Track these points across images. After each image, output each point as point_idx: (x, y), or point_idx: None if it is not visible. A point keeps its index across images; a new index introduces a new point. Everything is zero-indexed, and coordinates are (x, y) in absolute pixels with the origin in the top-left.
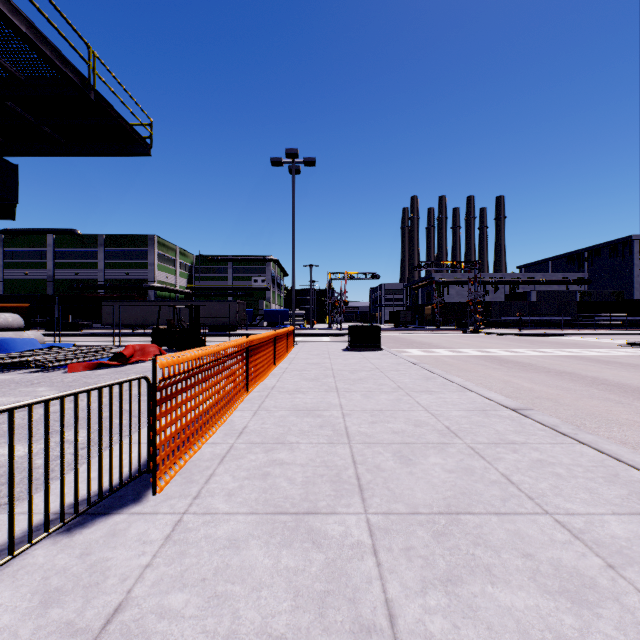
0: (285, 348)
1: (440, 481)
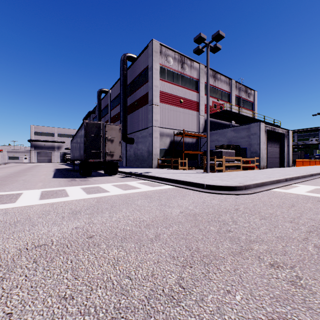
0: (314, 164)
1: (318, 167)
